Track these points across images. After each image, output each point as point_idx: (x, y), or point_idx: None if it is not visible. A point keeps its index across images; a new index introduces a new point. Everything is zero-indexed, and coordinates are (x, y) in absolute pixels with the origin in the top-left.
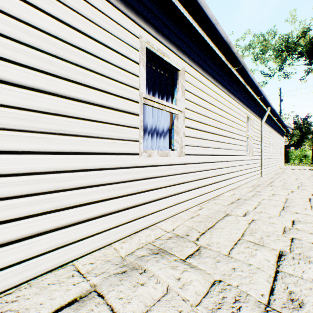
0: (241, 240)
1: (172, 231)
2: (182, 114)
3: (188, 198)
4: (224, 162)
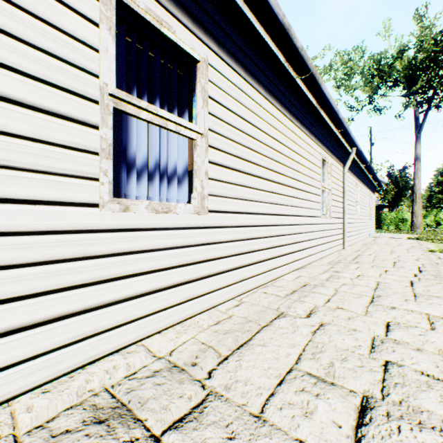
0: (293, 373)
1: (167, 356)
2: (203, 140)
3: (215, 287)
4: (285, 226)
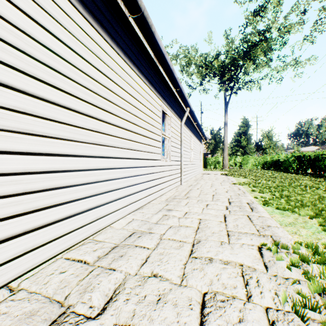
0: None
1: None
2: None
3: None
4: (118, 169)
